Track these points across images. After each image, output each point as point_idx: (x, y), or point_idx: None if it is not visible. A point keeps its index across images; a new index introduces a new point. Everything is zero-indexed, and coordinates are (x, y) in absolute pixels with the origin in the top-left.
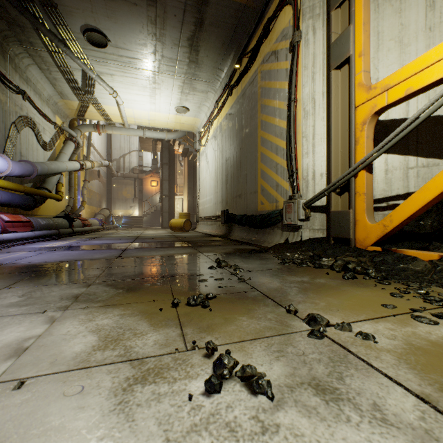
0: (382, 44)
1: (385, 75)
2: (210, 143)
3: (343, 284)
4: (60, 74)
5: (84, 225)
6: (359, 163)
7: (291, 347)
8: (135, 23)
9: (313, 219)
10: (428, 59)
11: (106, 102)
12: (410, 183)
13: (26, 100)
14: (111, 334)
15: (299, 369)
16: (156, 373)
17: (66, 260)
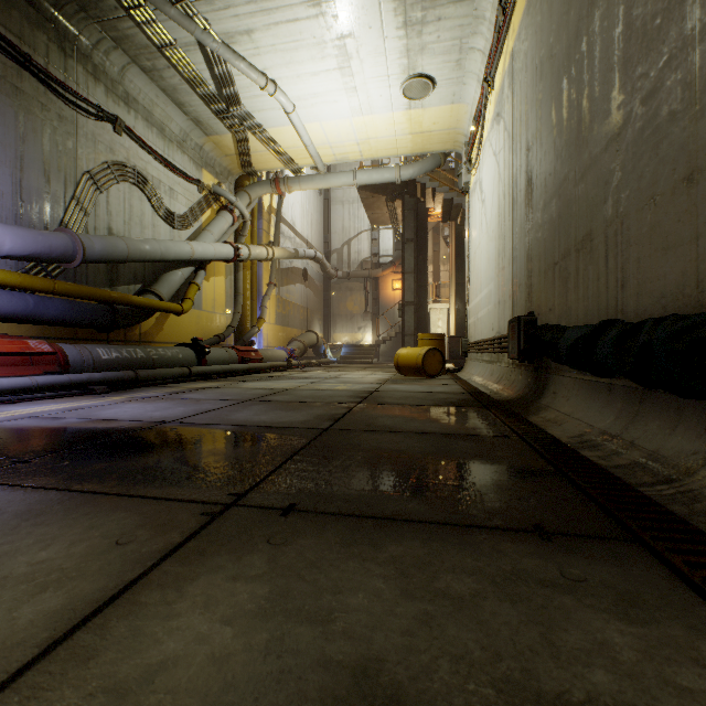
0: None
1: None
2: (486, 147)
3: None
4: (175, 72)
5: (243, 361)
6: None
7: None
8: None
9: None
10: None
11: (270, 118)
12: None
13: (125, 134)
14: None
15: None
16: None
17: None
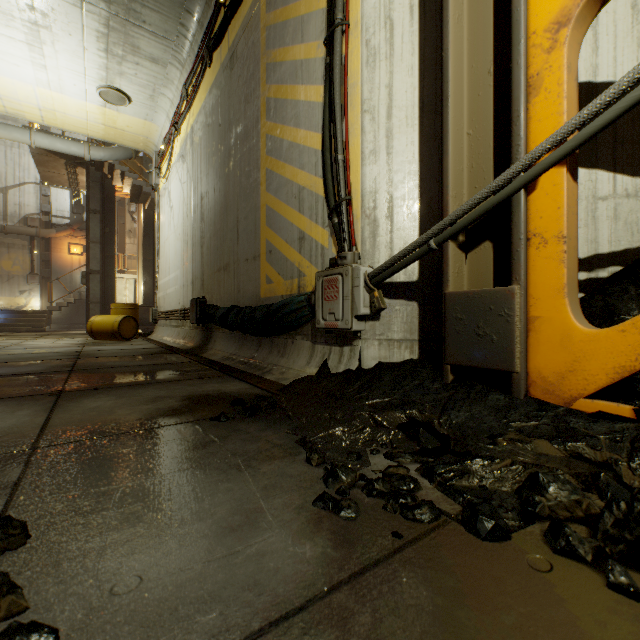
0: None
1: None
2: (175, 170)
3: None
4: None
5: None
6: (553, 141)
7: None
8: None
9: (390, 316)
10: None
11: None
12: (601, 232)
13: None
14: None
15: None
16: None
17: None
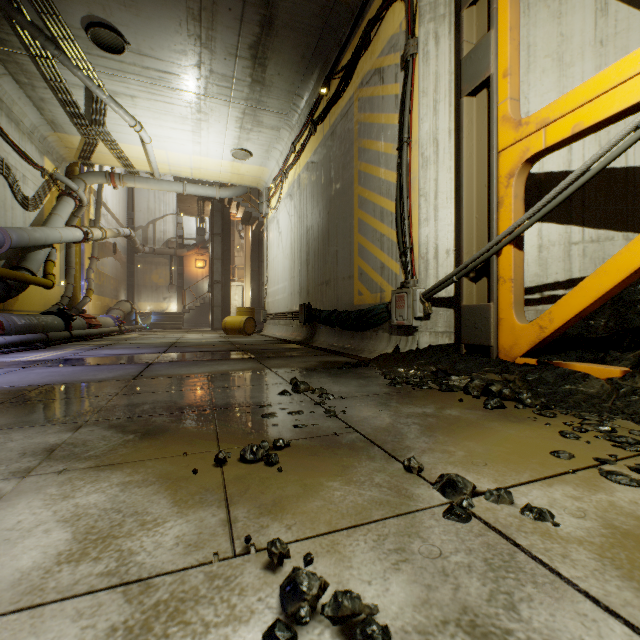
0: (534, 63)
1: (538, 107)
2: (283, 205)
3: (487, 418)
4: (50, 92)
5: (90, 327)
6: (504, 235)
7: (417, 540)
8: (168, 17)
9: (436, 317)
10: (606, 80)
11: (125, 138)
12: (574, 264)
13: None
14: (97, 526)
15: (436, 590)
16: (172, 613)
17: (49, 383)
